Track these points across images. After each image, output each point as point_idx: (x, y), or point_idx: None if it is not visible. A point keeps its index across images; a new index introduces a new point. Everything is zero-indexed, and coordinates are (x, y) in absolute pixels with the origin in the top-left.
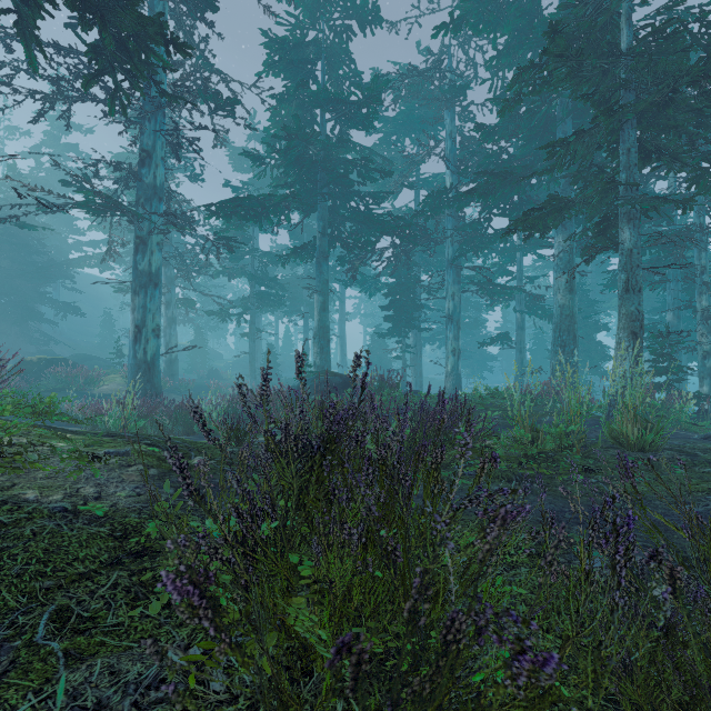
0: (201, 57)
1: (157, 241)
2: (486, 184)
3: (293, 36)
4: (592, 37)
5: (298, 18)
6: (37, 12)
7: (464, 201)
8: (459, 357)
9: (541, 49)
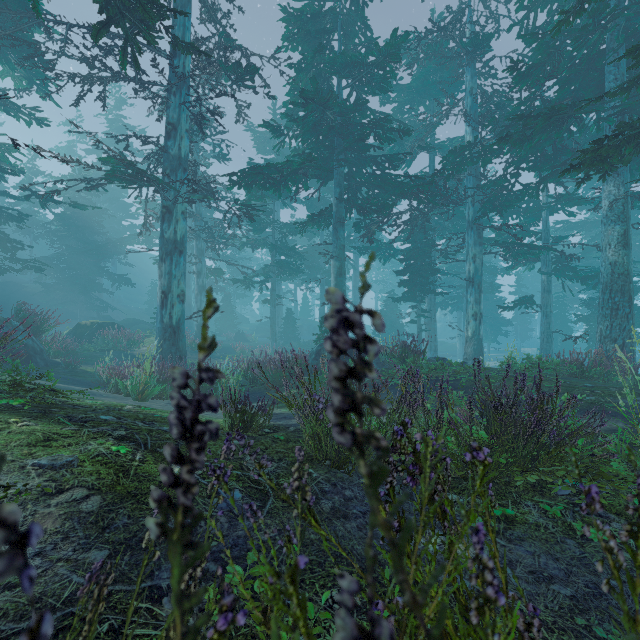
0: (223, 33)
1: (181, 210)
2: (522, 129)
3: (311, 7)
4: None
5: None
6: None
7: (491, 155)
8: (480, 321)
9: None
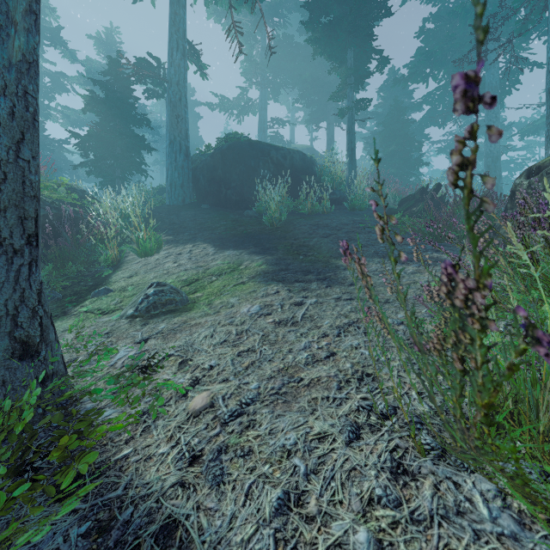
0: None
1: None
2: None
3: None
4: None
5: None
6: None
7: None
8: None
9: None
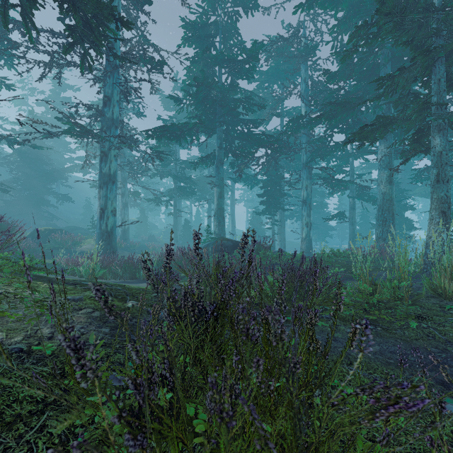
0: (142, 35)
1: (114, 154)
2: (330, 111)
3: (201, 19)
4: (411, 1)
5: (204, 8)
6: (34, 5)
7: (315, 123)
8: (310, 228)
9: (368, 18)
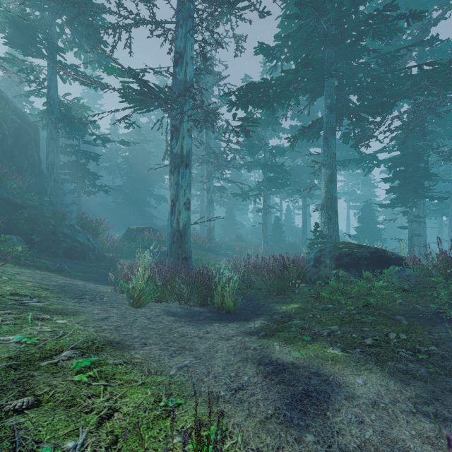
0: None
1: (187, 128)
2: None
3: None
4: None
5: None
6: None
7: None
8: None
9: None
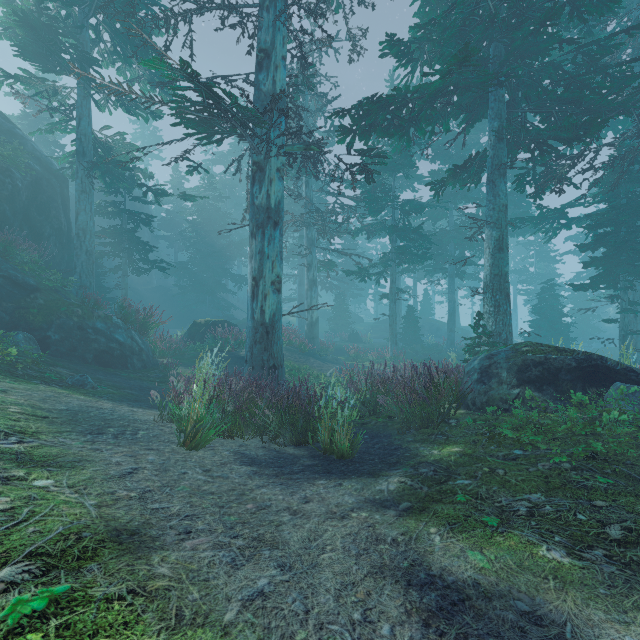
0: None
1: (276, 167)
2: None
3: None
4: None
5: None
6: None
7: None
8: None
9: None
